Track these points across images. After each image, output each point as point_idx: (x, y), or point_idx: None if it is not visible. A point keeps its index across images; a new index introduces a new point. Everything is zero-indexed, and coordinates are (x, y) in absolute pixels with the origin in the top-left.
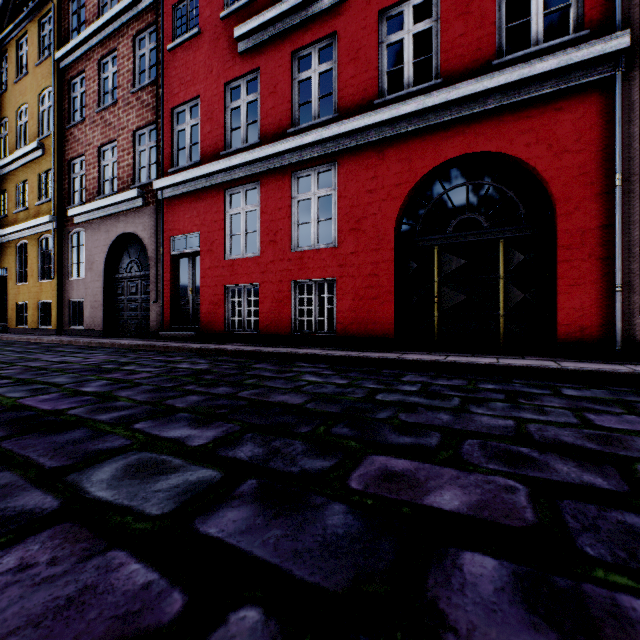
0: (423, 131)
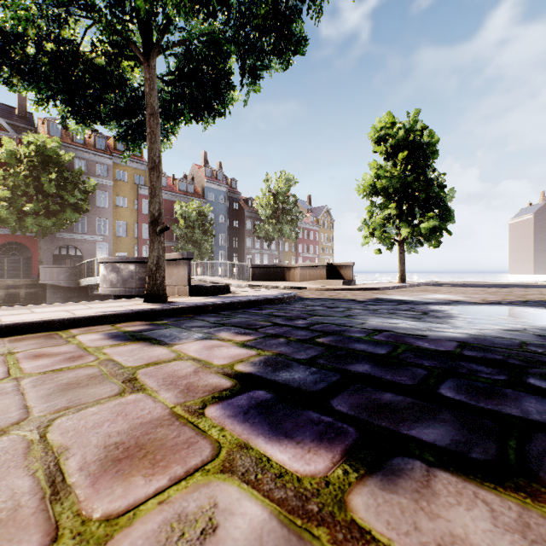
0: (4, 234)
